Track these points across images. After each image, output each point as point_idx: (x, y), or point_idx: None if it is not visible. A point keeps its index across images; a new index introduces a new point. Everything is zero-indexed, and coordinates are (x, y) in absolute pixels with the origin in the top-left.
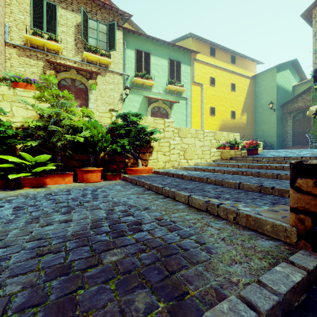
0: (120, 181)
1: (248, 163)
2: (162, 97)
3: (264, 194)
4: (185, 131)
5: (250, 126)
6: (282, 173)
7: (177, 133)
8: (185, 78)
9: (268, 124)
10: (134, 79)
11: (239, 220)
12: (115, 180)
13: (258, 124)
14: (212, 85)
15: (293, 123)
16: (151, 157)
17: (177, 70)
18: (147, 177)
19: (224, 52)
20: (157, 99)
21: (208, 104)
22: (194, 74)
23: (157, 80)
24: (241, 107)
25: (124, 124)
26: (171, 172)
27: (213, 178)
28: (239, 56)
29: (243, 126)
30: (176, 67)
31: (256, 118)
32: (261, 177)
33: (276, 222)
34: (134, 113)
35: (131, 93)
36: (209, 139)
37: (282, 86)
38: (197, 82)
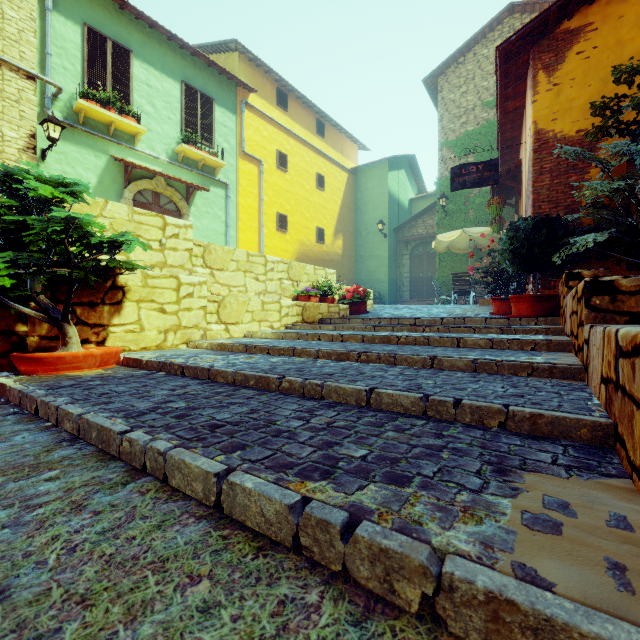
0: None
1: (357, 330)
2: (165, 170)
3: (441, 425)
4: (223, 254)
5: (349, 261)
6: (439, 353)
7: (200, 257)
8: (225, 138)
9: (376, 260)
10: (80, 102)
11: (451, 616)
12: None
13: (361, 257)
14: (282, 168)
15: (412, 260)
16: (118, 317)
17: (205, 115)
18: (91, 383)
19: (304, 107)
20: (151, 173)
21: (274, 207)
22: (245, 136)
23: (152, 126)
24: (335, 223)
25: (7, 207)
26: (179, 359)
27: (296, 376)
28: (331, 124)
29: (338, 259)
30: (202, 108)
31: (357, 246)
32: (400, 364)
33: None
34: (55, 179)
35: (69, 141)
36: (278, 278)
37: (395, 196)
38: (252, 156)
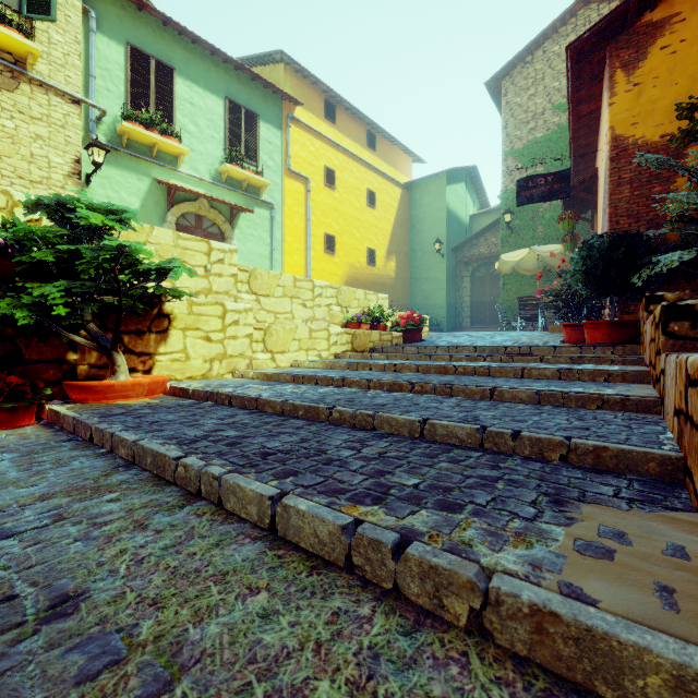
0: (35, 428)
1: (411, 360)
2: (208, 191)
3: (498, 457)
4: (269, 279)
5: (403, 284)
6: (499, 384)
7: (245, 282)
8: (270, 155)
9: (433, 282)
10: (124, 124)
11: (498, 628)
12: (12, 426)
13: (416, 280)
14: (330, 186)
15: (473, 283)
16: (164, 345)
17: (249, 132)
18: (141, 412)
19: (353, 119)
20: (194, 195)
21: (322, 228)
22: (291, 152)
23: (195, 146)
24: (387, 244)
25: (59, 236)
26: (225, 389)
27: (346, 406)
28: (383, 136)
29: (391, 282)
30: (246, 124)
31: (412, 268)
32: (457, 396)
33: (693, 660)
34: (104, 206)
35: (113, 165)
36: (327, 303)
37: (454, 212)
38: (298, 173)
